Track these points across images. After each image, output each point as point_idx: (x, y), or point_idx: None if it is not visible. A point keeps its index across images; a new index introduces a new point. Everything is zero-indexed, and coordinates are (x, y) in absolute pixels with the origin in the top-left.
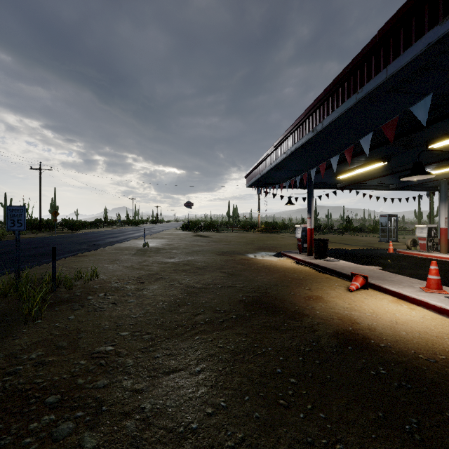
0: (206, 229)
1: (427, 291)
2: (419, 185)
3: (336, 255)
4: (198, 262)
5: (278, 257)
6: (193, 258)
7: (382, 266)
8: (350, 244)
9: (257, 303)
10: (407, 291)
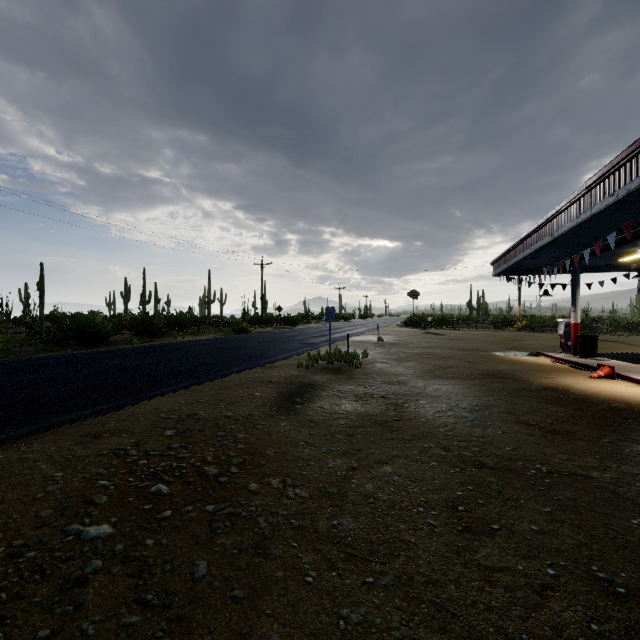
0: (437, 325)
1: None
2: None
3: (622, 358)
4: (439, 354)
5: (533, 356)
6: (433, 351)
7: None
8: None
9: (492, 375)
10: None
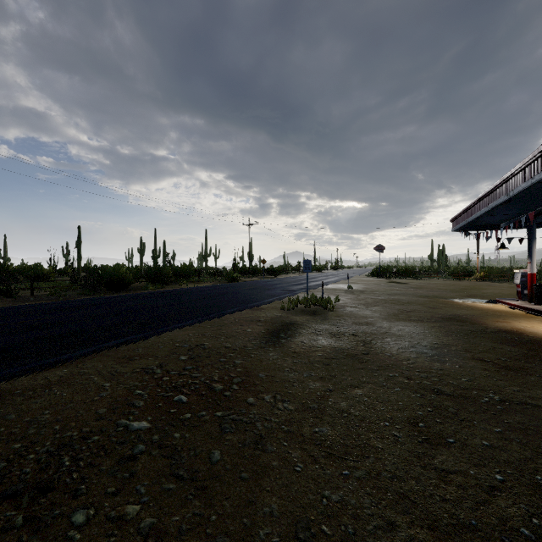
0: (401, 275)
1: None
2: None
3: None
4: (402, 300)
5: (490, 303)
6: (397, 297)
7: None
8: None
9: (451, 319)
10: None
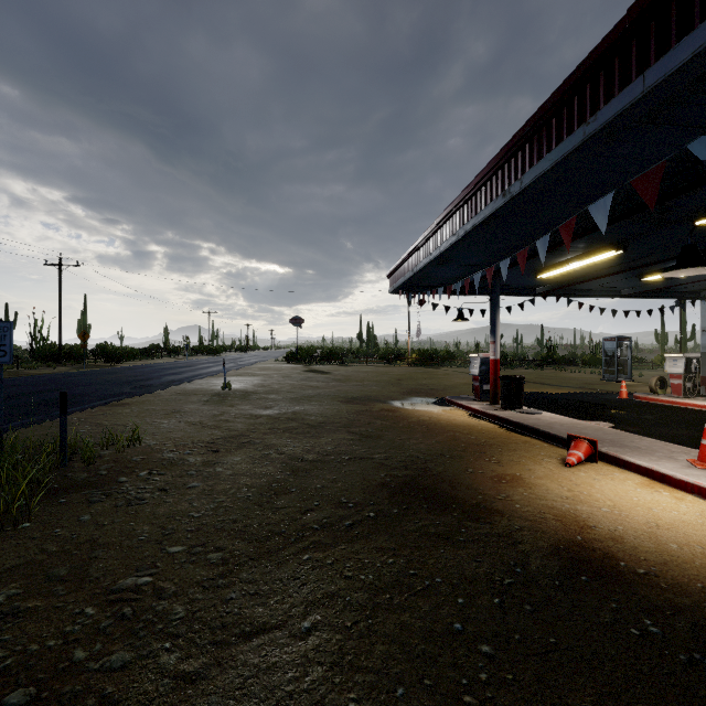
0: (325, 360)
1: (701, 467)
2: (670, 289)
3: (535, 403)
4: (311, 415)
5: (441, 406)
6: (304, 408)
7: (614, 422)
8: (556, 385)
9: (410, 489)
10: (666, 467)
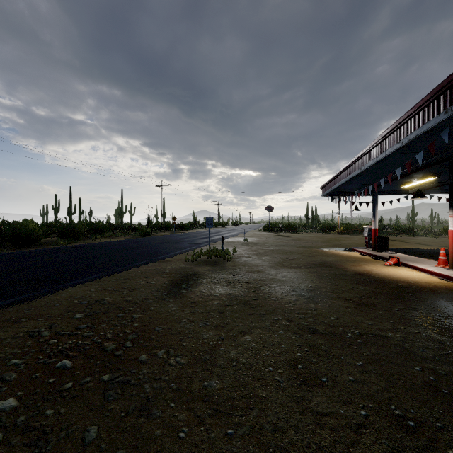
0: (285, 230)
1: (436, 266)
2: None
3: (403, 252)
4: (286, 250)
5: (348, 251)
6: (282, 248)
7: (436, 259)
8: (433, 245)
9: (321, 265)
10: (421, 266)
